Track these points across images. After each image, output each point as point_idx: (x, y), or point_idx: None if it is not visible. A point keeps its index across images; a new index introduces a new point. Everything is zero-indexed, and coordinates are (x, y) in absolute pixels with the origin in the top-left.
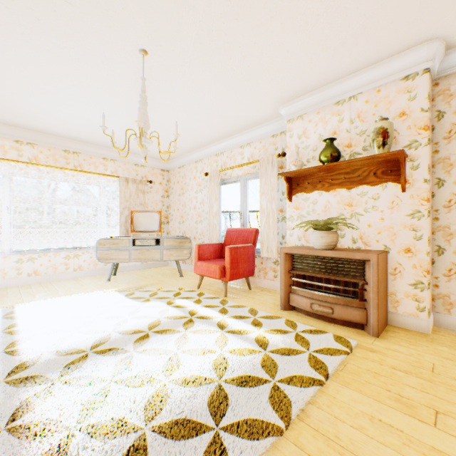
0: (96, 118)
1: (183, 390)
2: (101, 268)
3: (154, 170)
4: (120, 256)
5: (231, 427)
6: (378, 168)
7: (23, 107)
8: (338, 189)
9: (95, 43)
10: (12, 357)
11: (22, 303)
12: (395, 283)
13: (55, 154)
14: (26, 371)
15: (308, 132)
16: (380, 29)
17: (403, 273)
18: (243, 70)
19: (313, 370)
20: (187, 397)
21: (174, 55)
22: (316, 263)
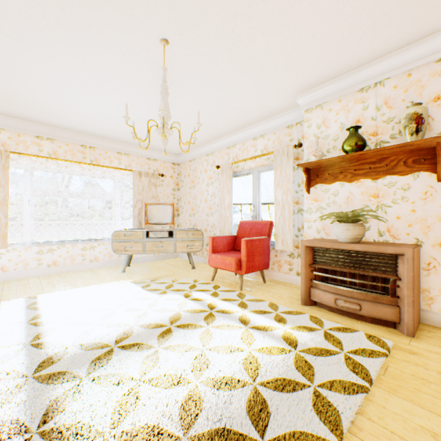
0: (113, 113)
1: (217, 394)
2: (115, 260)
3: (165, 164)
4: (135, 247)
5: (278, 440)
6: (409, 157)
7: (44, 103)
8: (362, 179)
9: (117, 34)
10: (38, 350)
11: (43, 293)
12: (429, 279)
13: (73, 149)
14: (52, 366)
15: (328, 121)
16: (418, 6)
17: (438, 269)
18: (264, 57)
19: (354, 374)
20: (223, 401)
21: (195, 44)
22: (340, 257)
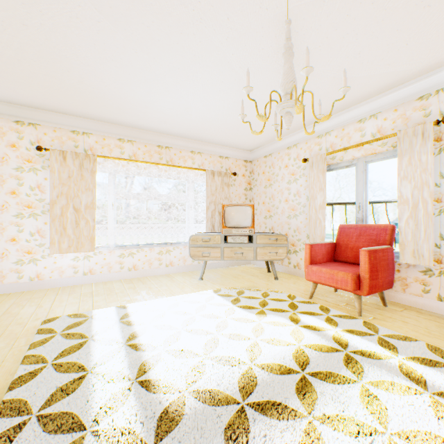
0: (195, 105)
1: None
2: (189, 265)
3: (237, 162)
4: (212, 253)
5: None
6: None
7: (129, 101)
8: None
9: None
10: (147, 393)
11: (130, 301)
12: None
13: (150, 150)
14: (173, 429)
15: None
16: None
17: None
18: None
19: None
20: None
21: None
22: None
